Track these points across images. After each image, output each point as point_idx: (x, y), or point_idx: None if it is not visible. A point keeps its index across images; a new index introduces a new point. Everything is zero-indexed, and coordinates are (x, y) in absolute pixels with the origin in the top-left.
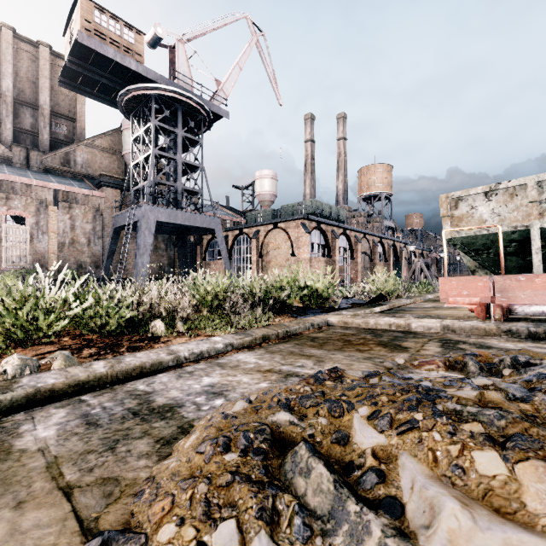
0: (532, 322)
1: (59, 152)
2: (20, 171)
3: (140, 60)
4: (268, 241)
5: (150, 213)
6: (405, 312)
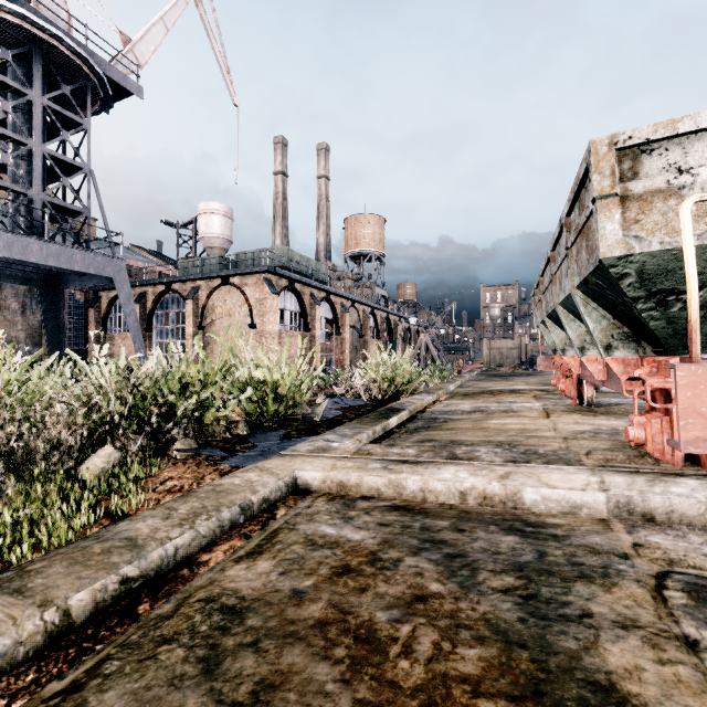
0: None
1: None
2: None
3: None
4: (213, 303)
5: None
6: (445, 426)
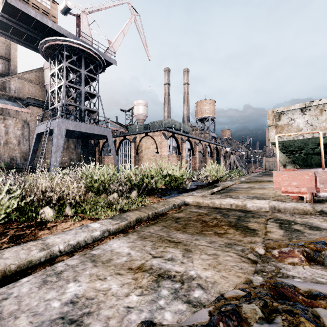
0: None
1: None
2: None
3: (54, 20)
4: (142, 143)
5: (62, 124)
6: (234, 192)
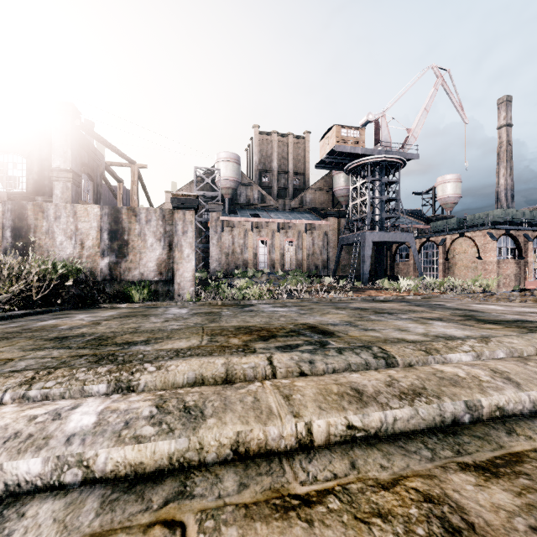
0: None
1: (298, 197)
2: (284, 214)
3: (362, 145)
4: (454, 247)
5: (369, 237)
6: None
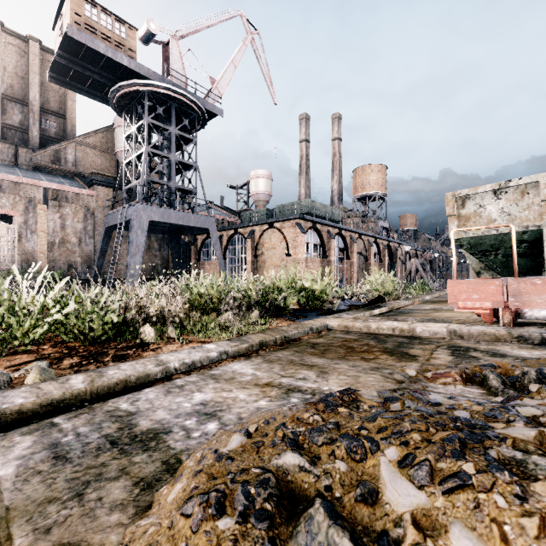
0: (543, 327)
1: (49, 149)
2: (9, 169)
3: (132, 55)
4: (263, 240)
5: (143, 212)
6: (405, 315)
